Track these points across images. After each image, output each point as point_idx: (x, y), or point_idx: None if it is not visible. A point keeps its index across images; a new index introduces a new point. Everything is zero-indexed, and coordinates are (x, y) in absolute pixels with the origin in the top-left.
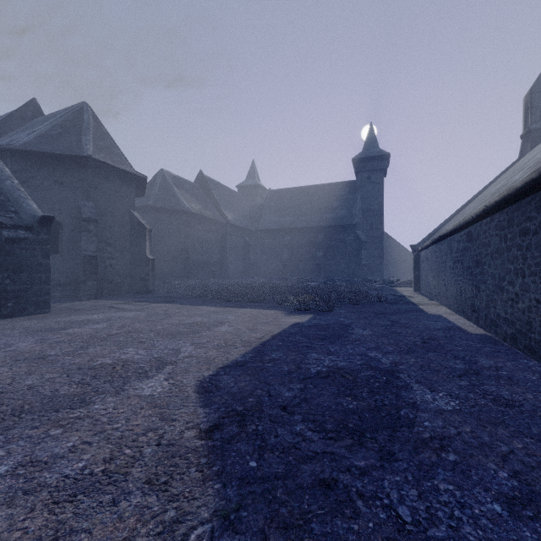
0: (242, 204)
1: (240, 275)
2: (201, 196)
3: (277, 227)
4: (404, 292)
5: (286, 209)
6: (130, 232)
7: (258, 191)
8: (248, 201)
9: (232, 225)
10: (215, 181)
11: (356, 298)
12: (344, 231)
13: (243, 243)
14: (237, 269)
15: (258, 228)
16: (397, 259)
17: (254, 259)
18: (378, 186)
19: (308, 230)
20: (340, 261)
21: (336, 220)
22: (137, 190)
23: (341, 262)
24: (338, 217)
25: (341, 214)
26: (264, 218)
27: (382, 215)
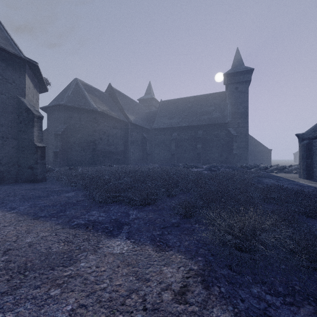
0: (141, 111)
1: (139, 161)
2: (109, 102)
3: (167, 126)
4: (297, 179)
5: (173, 113)
6: (18, 118)
7: (153, 102)
8: (146, 109)
9: (132, 124)
10: (121, 92)
11: (315, 207)
12: (218, 128)
13: (141, 138)
14: (137, 157)
15: (152, 127)
16: (253, 150)
17: (149, 150)
18: (243, 94)
19: (190, 128)
20: (215, 151)
21: (212, 120)
22: (40, 84)
23: (216, 152)
24: (213, 118)
25: (216, 115)
26: (157, 120)
27: (247, 116)
